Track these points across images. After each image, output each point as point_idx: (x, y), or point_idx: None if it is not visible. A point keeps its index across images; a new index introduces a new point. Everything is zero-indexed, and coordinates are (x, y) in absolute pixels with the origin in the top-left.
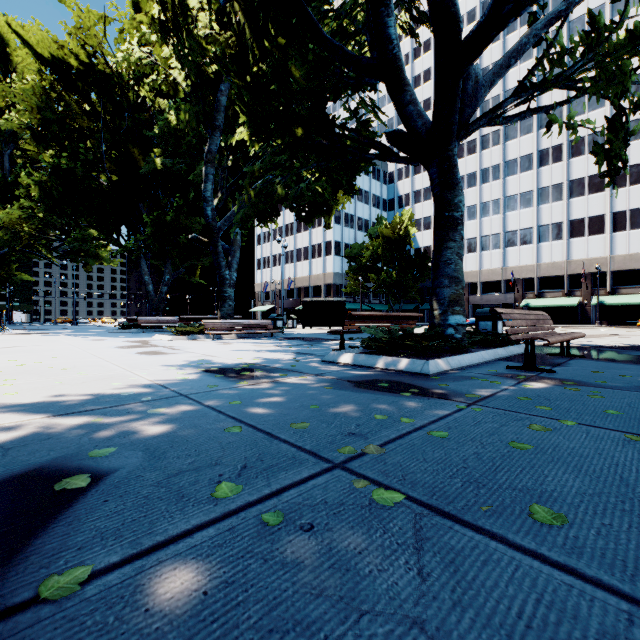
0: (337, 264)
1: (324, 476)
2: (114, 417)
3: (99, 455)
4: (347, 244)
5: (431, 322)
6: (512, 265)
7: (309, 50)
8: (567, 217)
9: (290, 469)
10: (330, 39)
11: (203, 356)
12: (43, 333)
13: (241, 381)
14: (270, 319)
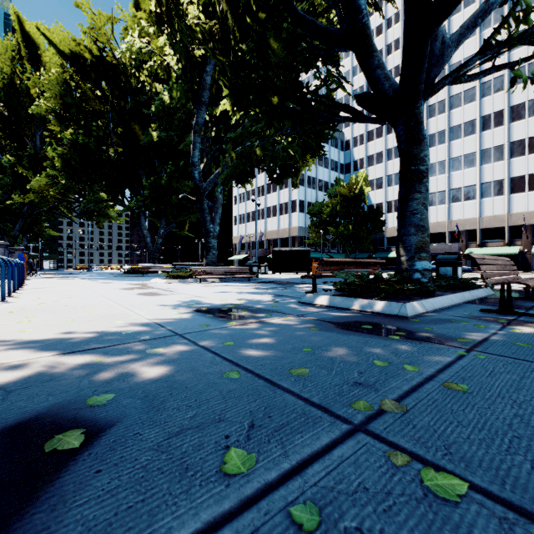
0: (301, 219)
1: (348, 443)
2: (115, 357)
3: (96, 403)
4: (309, 202)
5: (398, 267)
6: (456, 218)
7: (283, 29)
8: (508, 175)
9: (305, 431)
10: (303, 15)
11: (193, 297)
12: (64, 277)
13: (230, 321)
14: (247, 265)
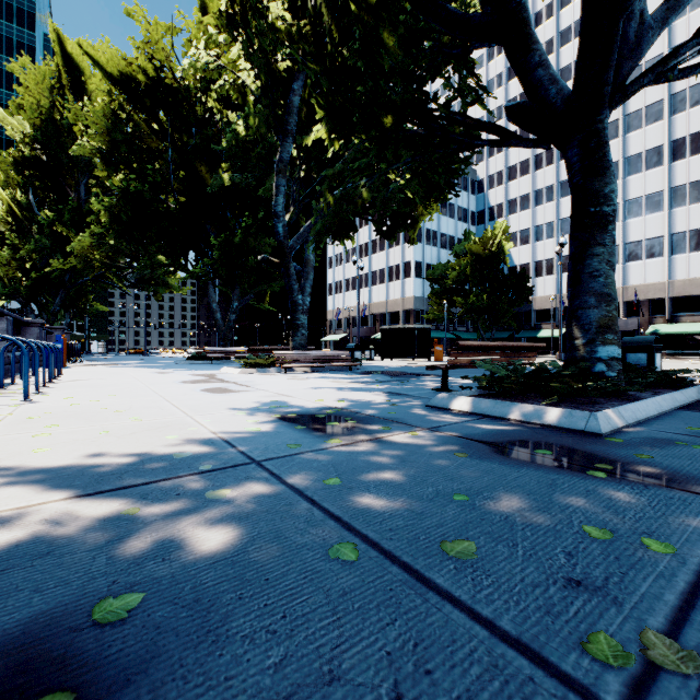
0: (417, 287)
1: None
2: (156, 505)
3: (109, 617)
4: (429, 264)
5: (569, 355)
6: (635, 283)
7: (399, 23)
8: None
9: None
10: None
11: (276, 396)
12: (113, 364)
13: (330, 437)
14: (347, 350)
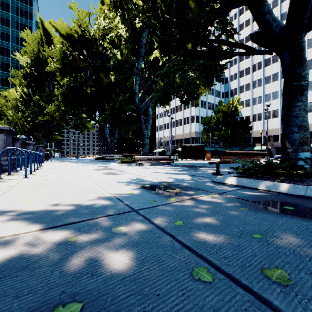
0: (197, 127)
1: None
2: (86, 235)
3: None
4: (202, 116)
5: (283, 157)
6: None
7: (194, 0)
8: None
9: None
10: None
11: (137, 176)
12: (64, 161)
13: (170, 197)
14: (167, 155)
